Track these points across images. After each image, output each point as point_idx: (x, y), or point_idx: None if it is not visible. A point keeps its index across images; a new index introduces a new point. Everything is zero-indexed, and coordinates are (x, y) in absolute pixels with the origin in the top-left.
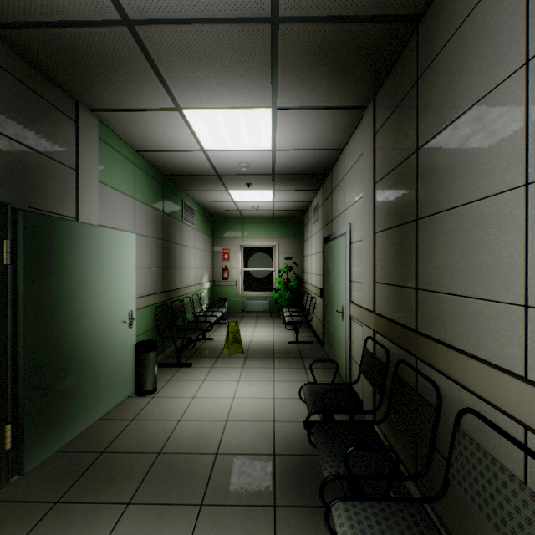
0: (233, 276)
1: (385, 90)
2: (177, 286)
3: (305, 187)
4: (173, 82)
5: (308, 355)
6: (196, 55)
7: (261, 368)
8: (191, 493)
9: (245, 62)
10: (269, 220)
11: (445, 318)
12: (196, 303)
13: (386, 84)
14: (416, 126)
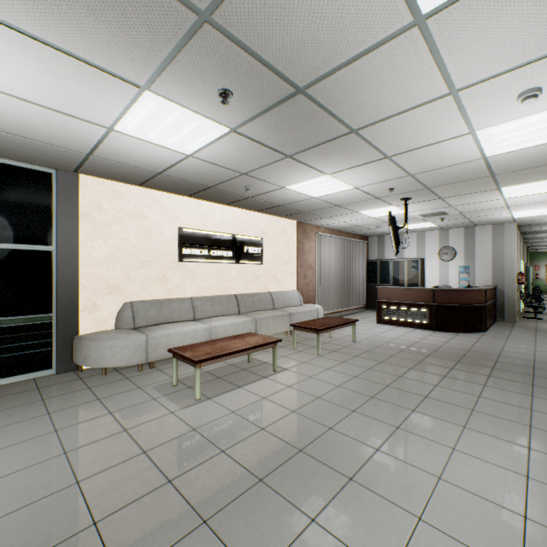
0: (540, 277)
1: None
2: None
3: None
4: None
5: None
6: None
7: None
8: None
9: None
10: None
11: None
12: None
13: None
14: None
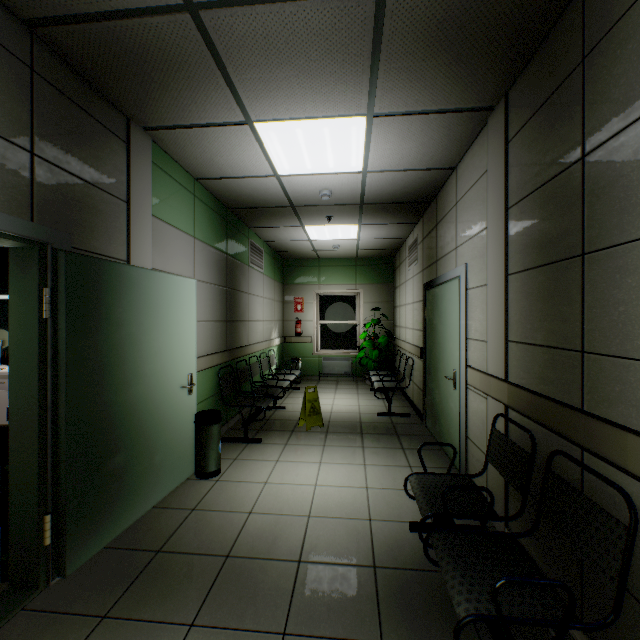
0: (308, 330)
1: (525, 81)
2: (243, 343)
3: (400, 220)
4: (244, 86)
5: (405, 432)
6: (275, 47)
7: (347, 446)
8: (269, 616)
9: (337, 52)
10: (351, 262)
11: (638, 396)
12: (265, 364)
13: (527, 72)
14: (581, 124)
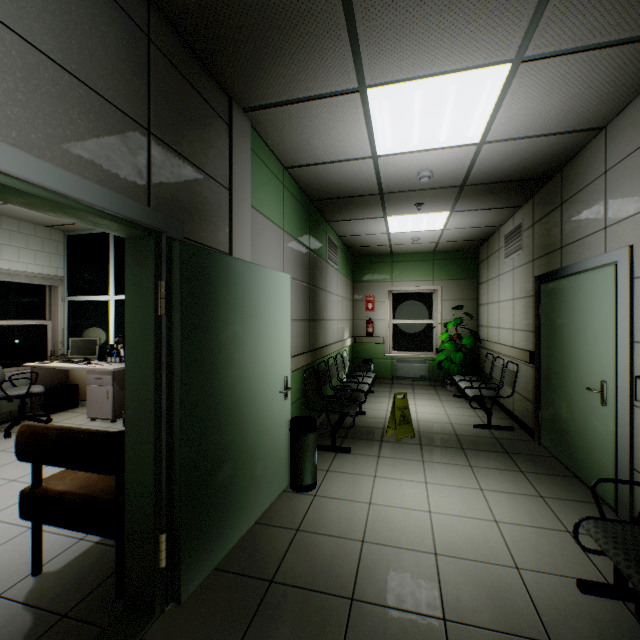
0: (379, 330)
1: None
2: (321, 343)
3: (502, 203)
4: (368, 37)
5: (515, 450)
6: None
7: (450, 464)
8: None
9: None
10: (428, 256)
11: None
12: (340, 365)
13: None
14: None
